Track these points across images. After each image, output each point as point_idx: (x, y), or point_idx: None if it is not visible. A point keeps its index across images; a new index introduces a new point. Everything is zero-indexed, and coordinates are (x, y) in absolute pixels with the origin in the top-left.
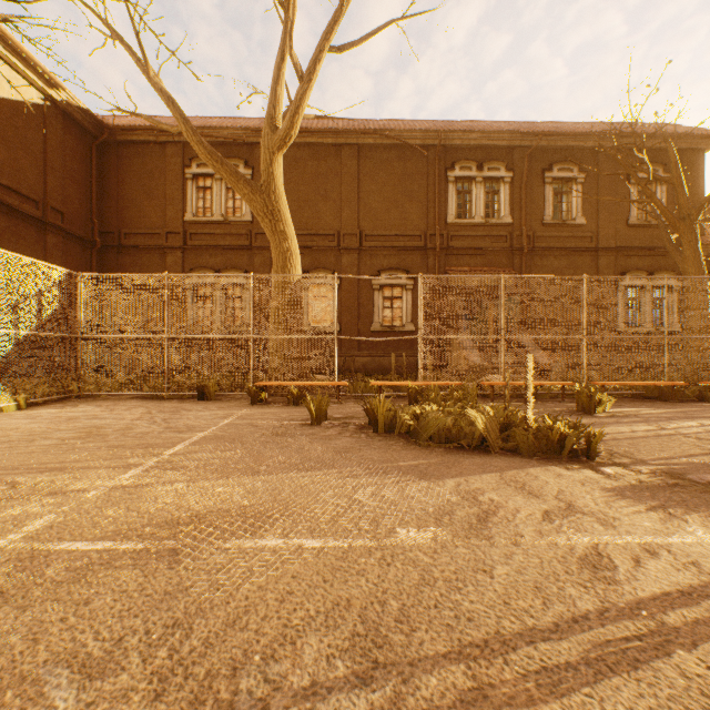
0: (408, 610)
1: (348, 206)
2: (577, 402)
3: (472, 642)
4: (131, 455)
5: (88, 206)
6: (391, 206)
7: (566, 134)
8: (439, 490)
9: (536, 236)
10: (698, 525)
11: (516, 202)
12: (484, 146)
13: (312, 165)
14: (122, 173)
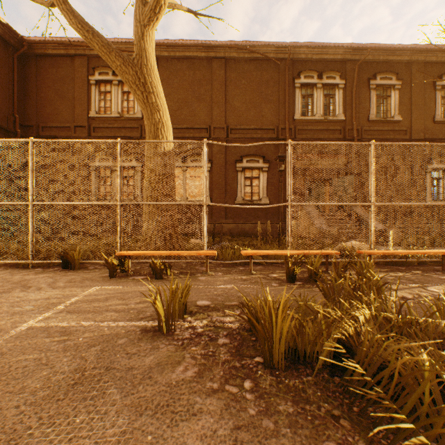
0: None
1: (217, 106)
2: None
3: None
4: None
5: (10, 104)
6: (250, 107)
7: (388, 49)
8: None
9: (363, 130)
10: None
11: (348, 103)
12: (323, 60)
13: (189, 74)
14: (40, 80)
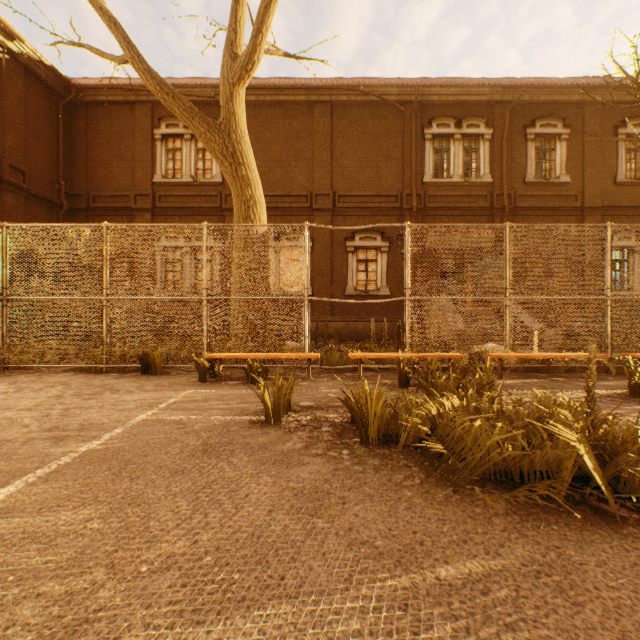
0: None
1: (321, 166)
2: (629, 383)
3: None
4: None
5: (54, 168)
6: (365, 166)
7: (551, 87)
8: None
9: (517, 196)
10: None
11: (496, 160)
12: (462, 102)
13: (283, 124)
14: (91, 135)
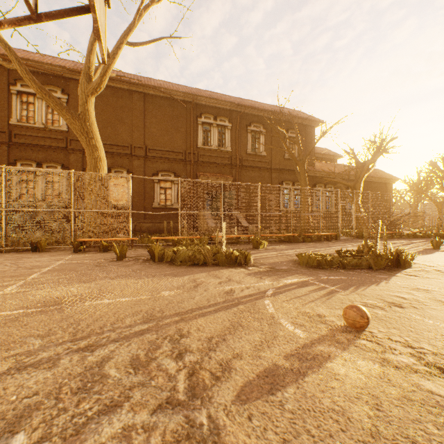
0: (163, 309)
1: (138, 130)
2: (253, 244)
3: (182, 312)
4: (3, 281)
5: None
6: (165, 133)
7: (257, 109)
8: (181, 280)
9: (243, 159)
10: (267, 280)
11: (234, 140)
12: (217, 107)
13: (113, 100)
14: None
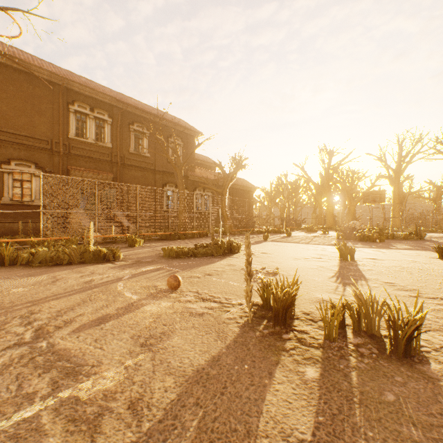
0: (14, 301)
1: None
2: (129, 242)
3: (36, 300)
4: None
5: None
6: (21, 114)
7: (140, 109)
8: (39, 278)
9: (126, 158)
10: (129, 270)
11: (115, 136)
12: (95, 98)
13: None
14: None
